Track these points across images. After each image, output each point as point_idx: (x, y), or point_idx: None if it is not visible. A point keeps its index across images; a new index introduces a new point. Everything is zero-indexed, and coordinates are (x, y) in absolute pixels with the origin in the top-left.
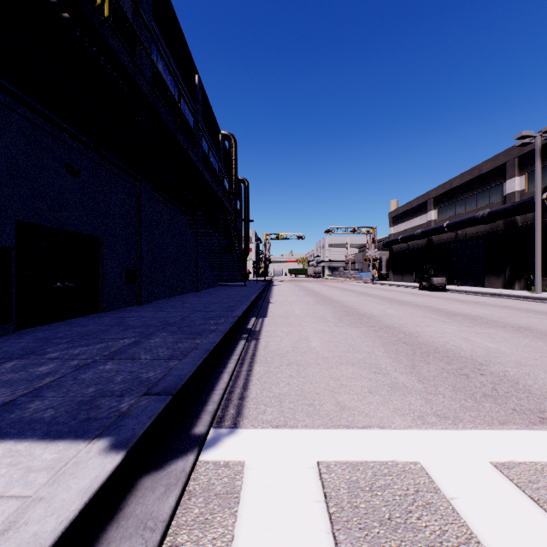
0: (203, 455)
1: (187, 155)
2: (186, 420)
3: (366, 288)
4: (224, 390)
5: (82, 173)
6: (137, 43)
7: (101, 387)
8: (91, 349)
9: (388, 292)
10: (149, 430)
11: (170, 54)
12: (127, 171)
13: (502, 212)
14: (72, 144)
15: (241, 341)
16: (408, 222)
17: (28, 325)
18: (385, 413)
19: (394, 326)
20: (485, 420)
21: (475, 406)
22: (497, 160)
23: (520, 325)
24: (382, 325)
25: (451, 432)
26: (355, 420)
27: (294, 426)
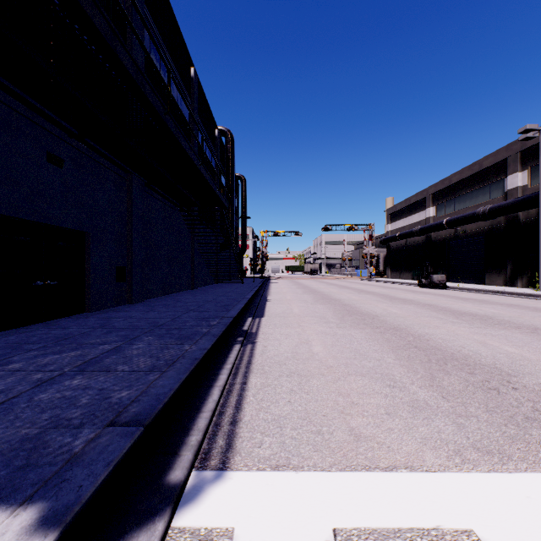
0: (178, 517)
1: (178, 144)
2: (161, 458)
3: (364, 285)
4: (212, 411)
5: (65, 163)
6: (127, 29)
7: (58, 413)
8: (63, 358)
9: (387, 290)
10: (103, 485)
11: (164, 44)
12: (117, 162)
13: (504, 208)
14: (53, 131)
15: (235, 345)
16: (406, 219)
17: (2, 327)
18: (412, 445)
19: (400, 327)
20: (539, 457)
21: (520, 434)
22: (499, 155)
23: (536, 326)
24: (387, 326)
25: (503, 477)
26: (376, 456)
27: (299, 466)
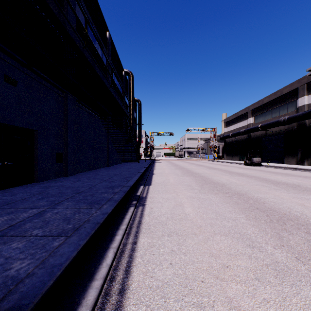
0: None
1: (94, 71)
2: None
3: (211, 164)
4: (104, 278)
5: (19, 83)
6: (64, 1)
7: None
8: None
9: (226, 167)
10: None
11: (89, 15)
12: (56, 85)
13: (297, 117)
14: (9, 61)
15: (130, 208)
16: (235, 125)
17: None
18: None
19: (242, 192)
20: None
21: None
22: (293, 85)
23: None
24: (233, 191)
25: None
26: None
27: None
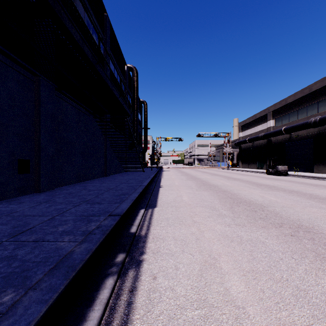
0: None
1: (61, 24)
2: None
3: (227, 173)
4: None
5: None
6: None
7: None
8: None
9: (246, 176)
10: None
11: None
12: (18, 61)
13: None
14: None
15: (106, 283)
16: (252, 129)
17: None
18: None
19: (304, 224)
20: None
21: None
22: (325, 80)
23: None
24: (288, 222)
25: None
26: None
27: None
